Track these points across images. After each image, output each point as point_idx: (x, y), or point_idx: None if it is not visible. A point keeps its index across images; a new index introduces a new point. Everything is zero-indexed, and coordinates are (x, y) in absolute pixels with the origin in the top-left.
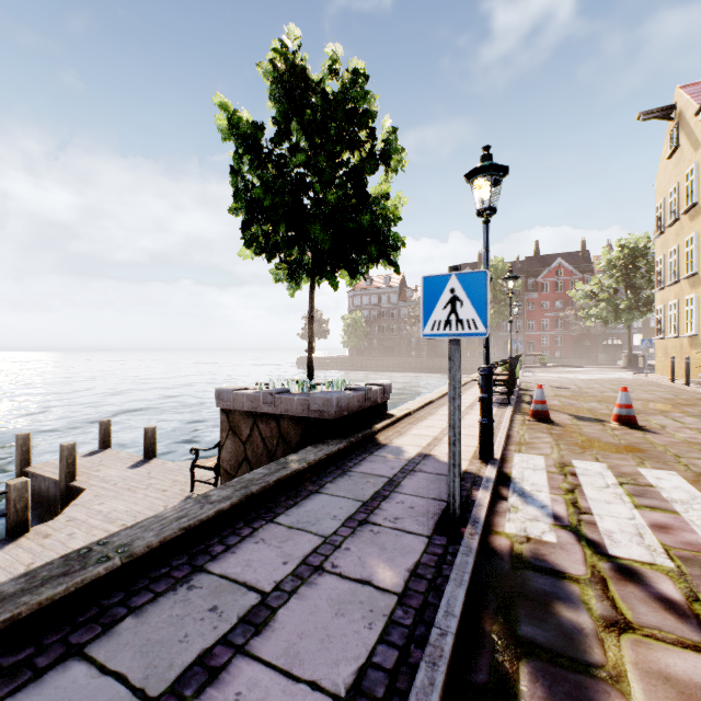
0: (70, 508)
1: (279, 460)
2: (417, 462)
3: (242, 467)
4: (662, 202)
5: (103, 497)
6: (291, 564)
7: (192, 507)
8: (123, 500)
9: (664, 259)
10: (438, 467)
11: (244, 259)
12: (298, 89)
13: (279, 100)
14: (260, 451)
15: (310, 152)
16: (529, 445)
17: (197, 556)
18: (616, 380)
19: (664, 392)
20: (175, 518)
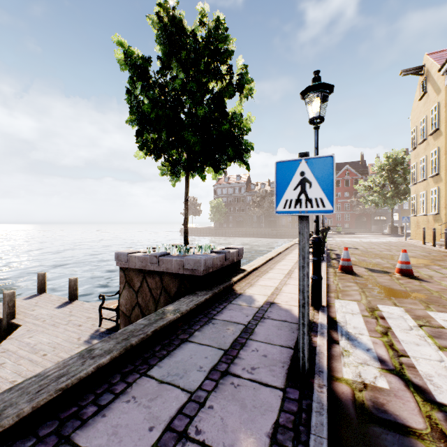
0: (6, 341)
1: (158, 311)
2: (265, 310)
3: (135, 310)
4: (415, 128)
5: (33, 332)
6: (157, 430)
7: (74, 363)
8: (47, 333)
9: (416, 165)
10: (282, 314)
11: (139, 158)
12: (177, 36)
13: (163, 43)
14: (147, 298)
15: (185, 81)
16: (343, 292)
17: (67, 422)
18: (387, 243)
19: (420, 251)
20: (55, 377)
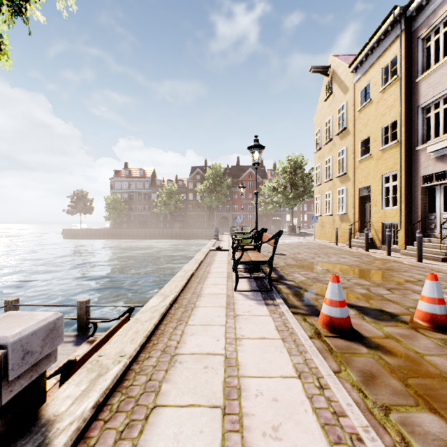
0: None
1: None
2: None
3: None
4: (320, 129)
5: None
6: None
7: None
8: None
9: (321, 165)
10: None
11: None
12: None
13: None
14: None
15: None
16: None
17: None
18: (301, 244)
19: (347, 255)
20: None
